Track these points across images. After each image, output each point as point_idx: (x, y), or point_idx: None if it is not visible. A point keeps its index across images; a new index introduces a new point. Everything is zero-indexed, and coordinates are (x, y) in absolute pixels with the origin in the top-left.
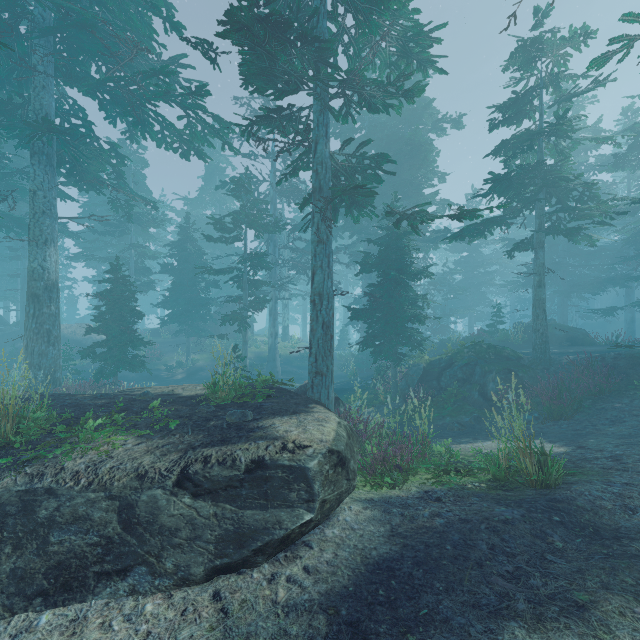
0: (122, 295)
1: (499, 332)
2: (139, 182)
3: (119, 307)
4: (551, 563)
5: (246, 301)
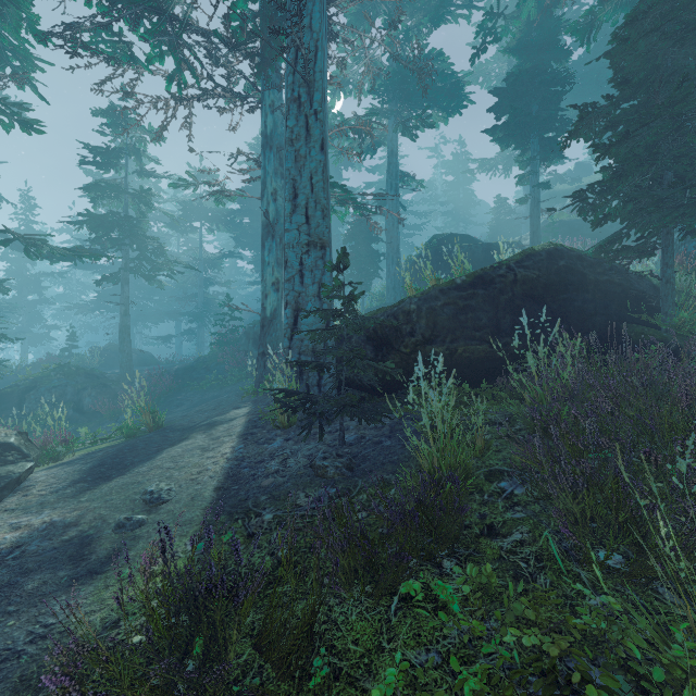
0: None
1: (75, 357)
2: None
3: None
4: (171, 438)
5: None
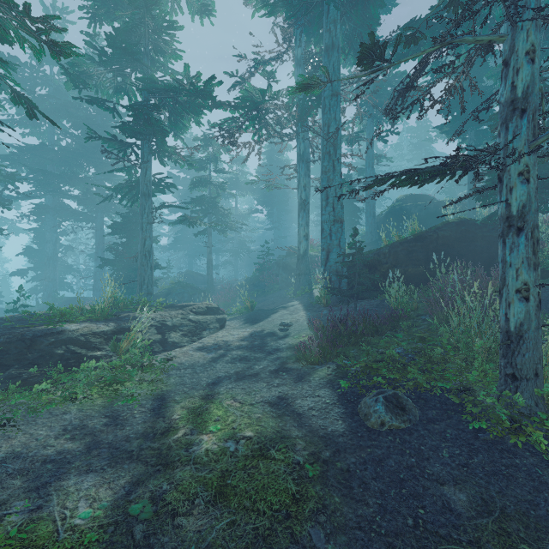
0: None
1: (170, 278)
2: None
3: None
4: (268, 312)
5: None
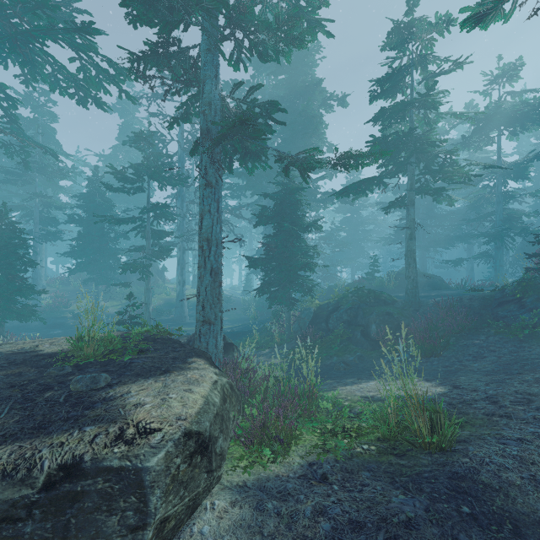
0: (6, 241)
1: (376, 279)
2: (48, 135)
3: (5, 254)
4: None
5: (149, 250)
